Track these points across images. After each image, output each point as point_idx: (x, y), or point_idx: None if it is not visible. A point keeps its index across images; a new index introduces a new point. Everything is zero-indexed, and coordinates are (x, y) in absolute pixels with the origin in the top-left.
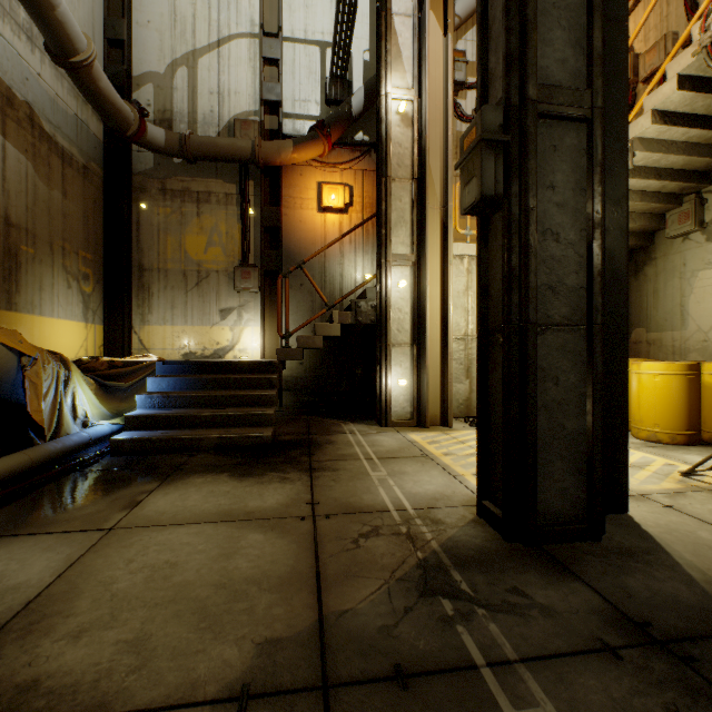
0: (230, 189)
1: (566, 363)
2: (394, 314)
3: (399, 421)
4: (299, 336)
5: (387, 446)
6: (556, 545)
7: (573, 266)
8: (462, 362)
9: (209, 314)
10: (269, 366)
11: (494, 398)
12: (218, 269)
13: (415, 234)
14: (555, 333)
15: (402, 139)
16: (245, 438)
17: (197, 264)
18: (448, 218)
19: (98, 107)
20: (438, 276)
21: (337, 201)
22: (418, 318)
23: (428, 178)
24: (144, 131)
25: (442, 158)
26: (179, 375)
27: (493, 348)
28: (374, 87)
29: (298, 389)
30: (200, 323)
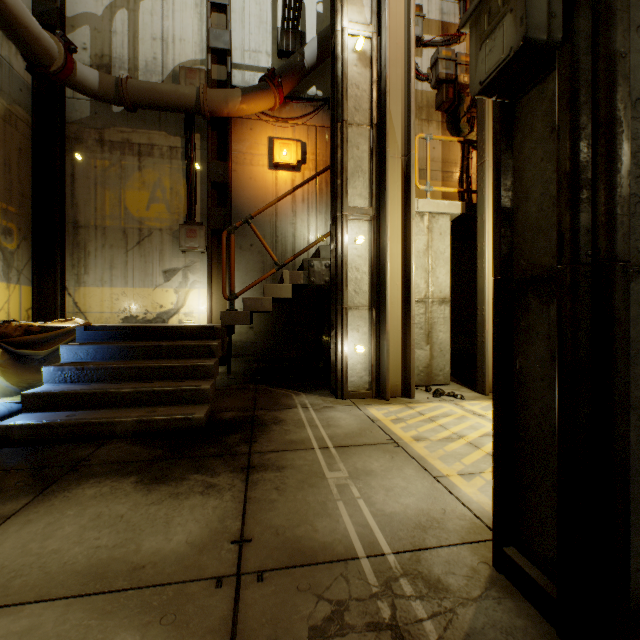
0: (175, 142)
1: None
2: (351, 273)
3: (357, 392)
4: (246, 298)
5: (345, 427)
6: None
7: None
8: (422, 326)
9: (152, 275)
10: (210, 331)
11: (527, 388)
12: (162, 227)
13: (374, 185)
14: None
15: (359, 80)
16: (171, 421)
17: (138, 221)
18: (411, 168)
19: (8, 30)
20: (399, 232)
21: (289, 158)
22: (377, 278)
23: (389, 122)
24: (71, 69)
25: (403, 102)
26: (103, 342)
27: (524, 308)
28: (328, 37)
29: (248, 355)
30: (142, 284)
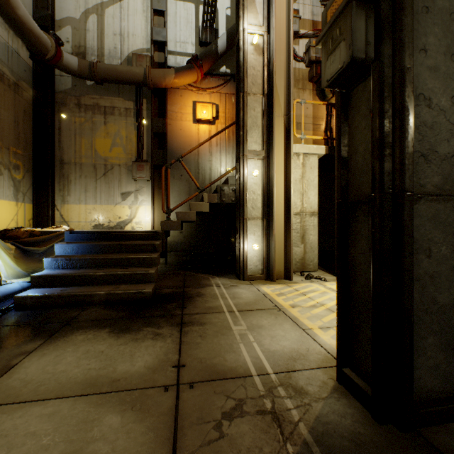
0: (129, 105)
1: (438, 234)
2: (249, 195)
3: (253, 275)
4: (178, 212)
5: (245, 298)
6: (433, 428)
7: (444, 133)
8: (298, 231)
9: (113, 196)
10: (154, 235)
11: (356, 269)
12: (120, 163)
13: (265, 135)
14: (427, 202)
15: (255, 64)
16: (130, 294)
17: (104, 159)
18: (290, 123)
19: (19, 32)
20: (282, 167)
21: (207, 115)
22: (267, 199)
23: (275, 93)
24: (60, 57)
25: (285, 79)
26: (83, 242)
27: (355, 219)
28: (234, 32)
29: (179, 251)
30: (107, 202)
